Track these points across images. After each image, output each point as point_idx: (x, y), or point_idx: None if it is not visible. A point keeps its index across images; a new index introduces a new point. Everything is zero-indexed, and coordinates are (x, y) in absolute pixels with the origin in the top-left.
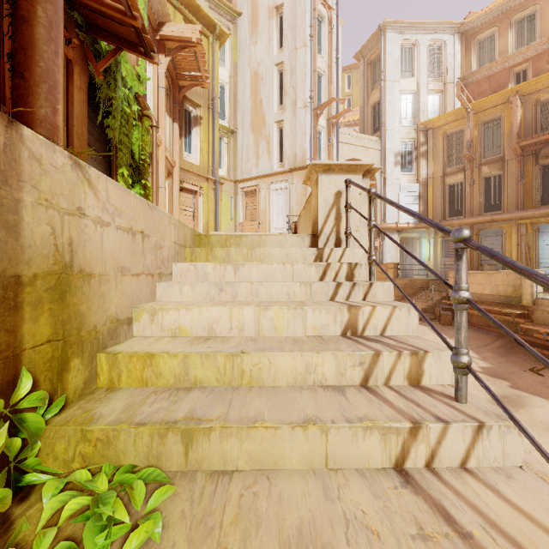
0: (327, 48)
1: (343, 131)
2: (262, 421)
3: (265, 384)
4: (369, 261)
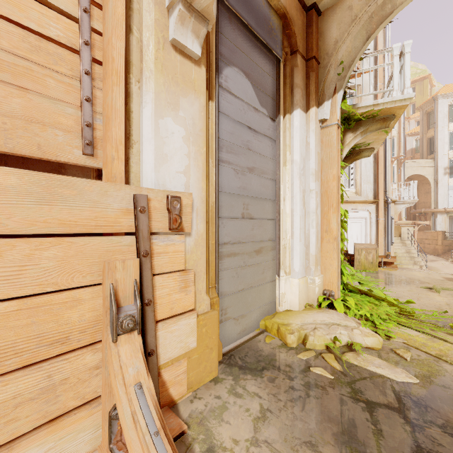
0: (397, 124)
1: (407, 160)
2: (400, 256)
3: (398, 256)
4: (411, 244)
